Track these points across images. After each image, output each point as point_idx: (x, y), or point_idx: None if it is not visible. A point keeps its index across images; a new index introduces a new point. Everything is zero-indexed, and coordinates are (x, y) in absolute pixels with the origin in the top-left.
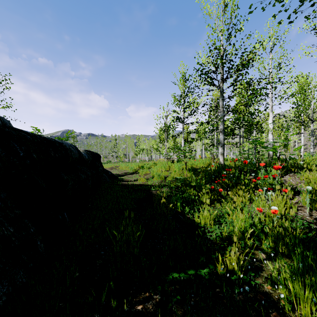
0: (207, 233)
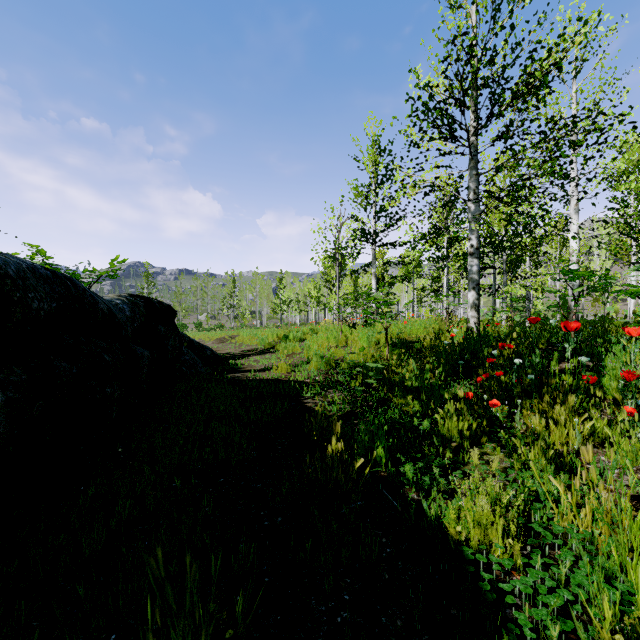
0: (502, 591)
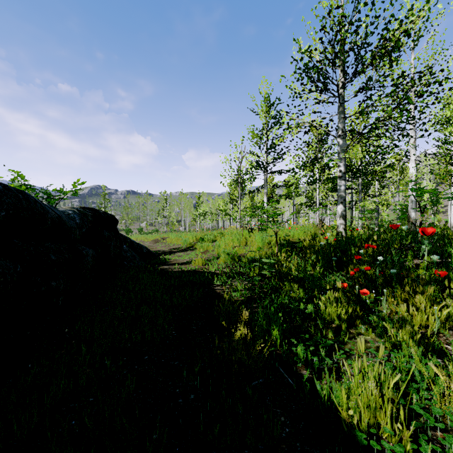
0: None
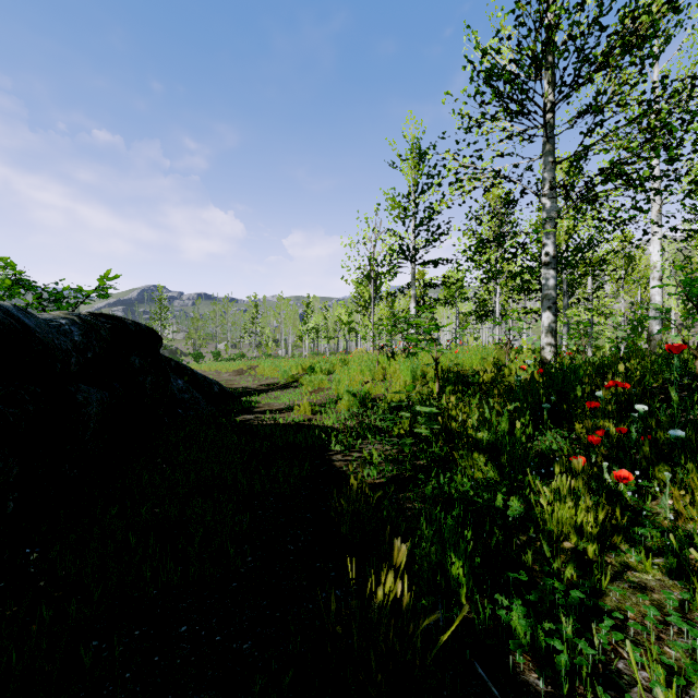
0: None
